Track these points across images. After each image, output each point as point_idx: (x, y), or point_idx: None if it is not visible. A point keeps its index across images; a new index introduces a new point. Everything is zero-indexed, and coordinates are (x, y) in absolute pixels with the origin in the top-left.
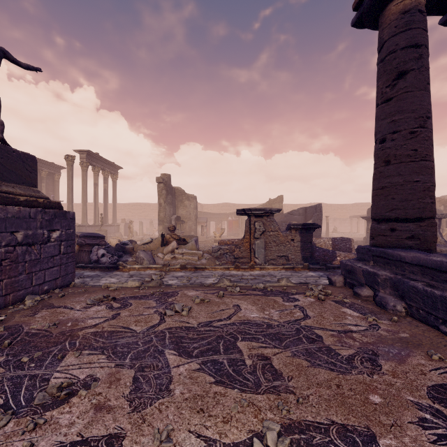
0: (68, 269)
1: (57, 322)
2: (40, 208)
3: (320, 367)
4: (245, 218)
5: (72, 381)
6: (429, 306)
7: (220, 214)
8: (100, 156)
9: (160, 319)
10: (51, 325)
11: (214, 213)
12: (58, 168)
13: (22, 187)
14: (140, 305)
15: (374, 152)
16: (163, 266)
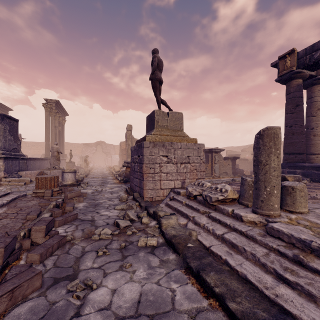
0: None
1: None
2: None
3: None
4: None
5: None
6: (319, 177)
7: None
8: (61, 105)
9: None
10: None
11: None
12: (6, 110)
13: None
14: None
15: (285, 130)
16: None
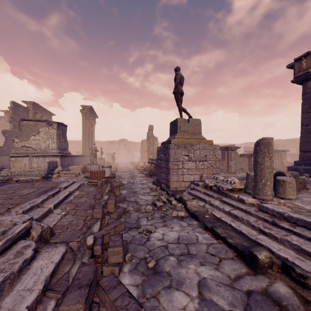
0: None
1: None
2: None
3: None
4: None
5: None
6: None
7: None
8: (93, 110)
9: None
10: None
11: None
12: (50, 115)
13: None
14: None
15: (301, 128)
16: None
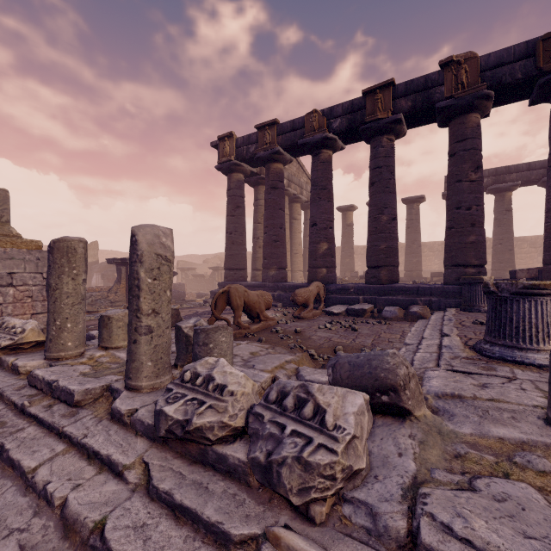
0: None
1: None
2: None
3: None
4: None
5: None
6: None
7: None
8: None
9: None
10: None
11: None
12: None
13: None
14: None
15: (226, 237)
16: None
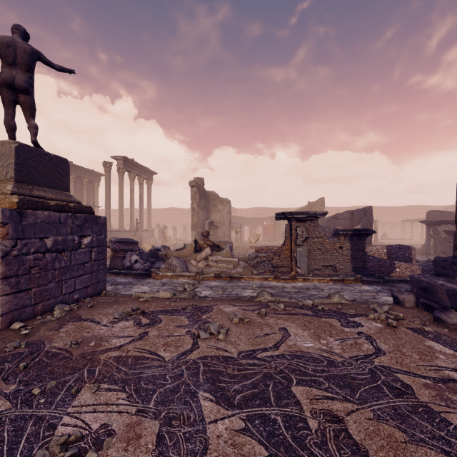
0: (100, 276)
1: (80, 340)
2: (70, 213)
3: (425, 444)
4: (281, 223)
5: (81, 434)
6: None
7: (254, 218)
8: (135, 162)
9: (193, 343)
10: (73, 344)
11: (248, 217)
12: (97, 175)
13: (53, 191)
14: (171, 322)
15: None
16: (196, 274)
